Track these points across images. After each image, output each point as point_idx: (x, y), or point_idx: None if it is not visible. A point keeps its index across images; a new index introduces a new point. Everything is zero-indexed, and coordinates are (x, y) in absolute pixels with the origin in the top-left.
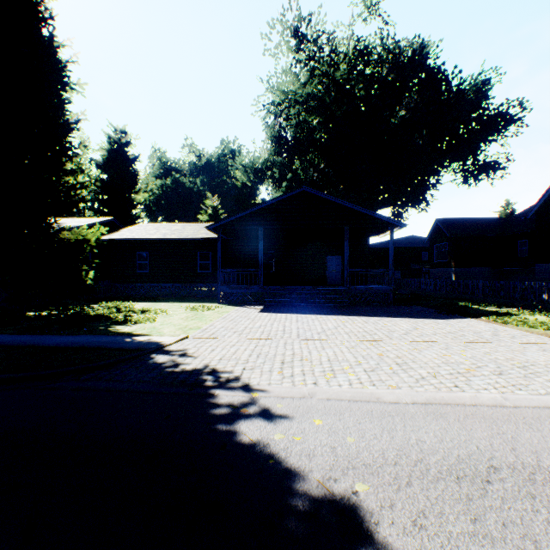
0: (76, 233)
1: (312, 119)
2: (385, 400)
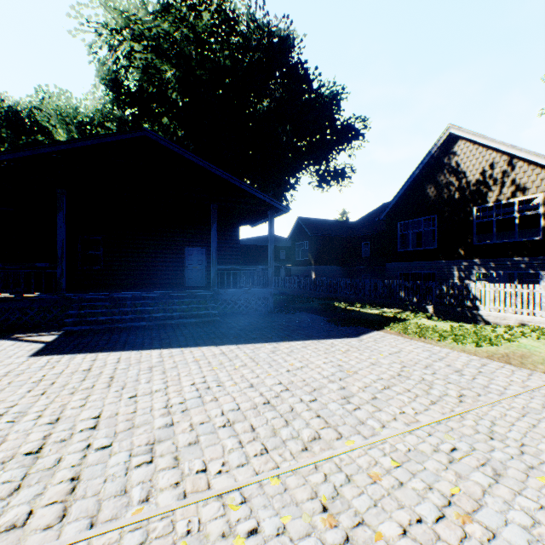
0: None
1: (166, 69)
2: None
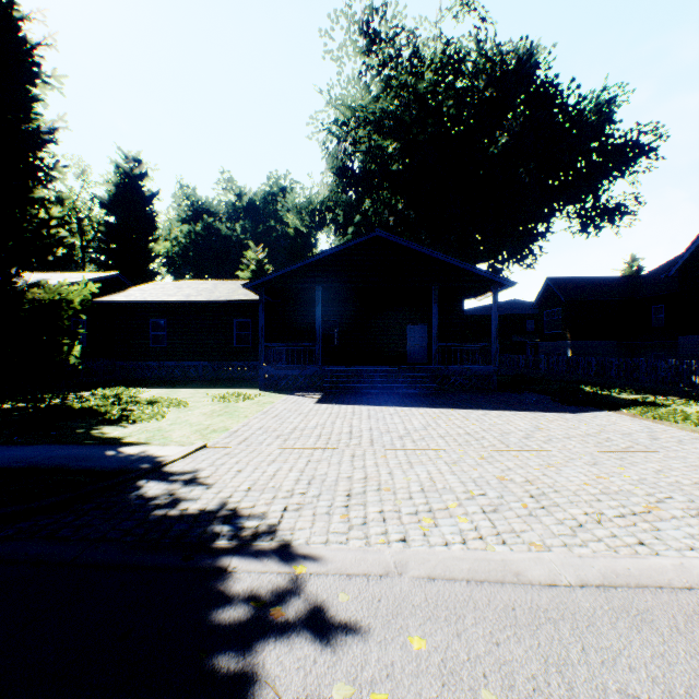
0: (52, 291)
1: (387, 145)
2: (531, 577)
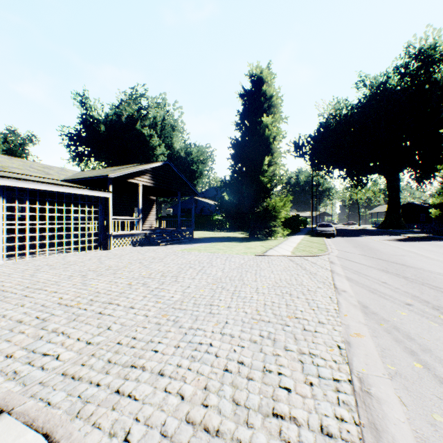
0: None
1: None
2: None
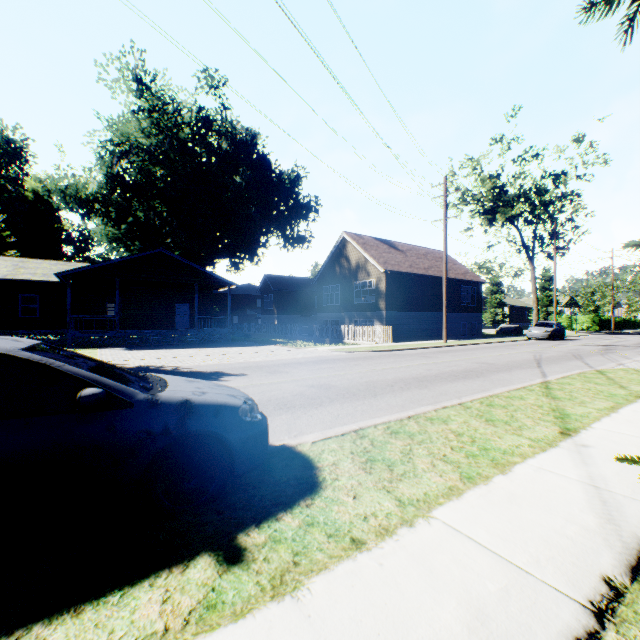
0: None
1: (157, 170)
2: (226, 363)
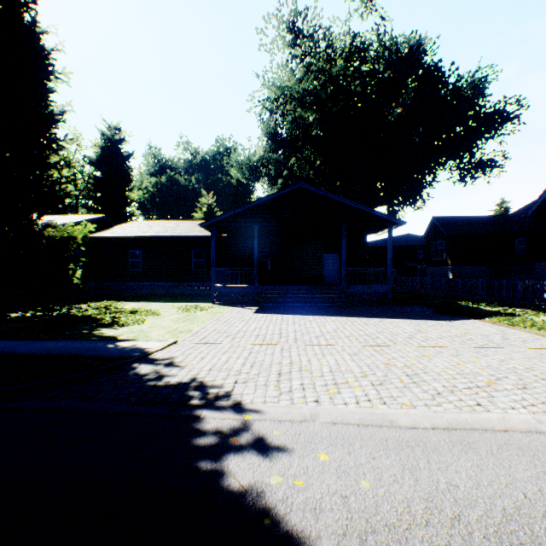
0: (62, 230)
1: (308, 116)
2: (400, 423)
